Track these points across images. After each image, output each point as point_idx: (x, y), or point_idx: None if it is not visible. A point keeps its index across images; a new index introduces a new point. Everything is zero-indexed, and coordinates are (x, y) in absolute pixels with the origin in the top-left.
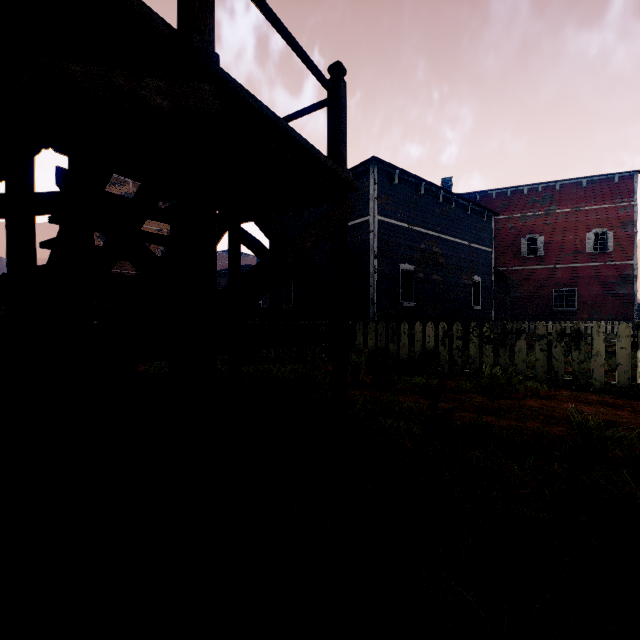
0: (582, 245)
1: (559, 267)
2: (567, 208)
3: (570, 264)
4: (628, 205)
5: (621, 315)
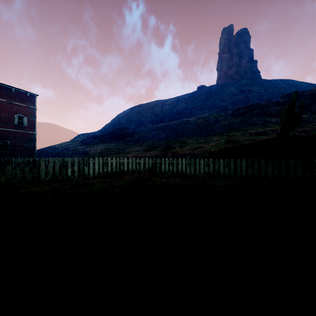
0: (13, 120)
1: (0, 129)
2: (4, 99)
3: (6, 128)
4: (33, 108)
5: (30, 155)
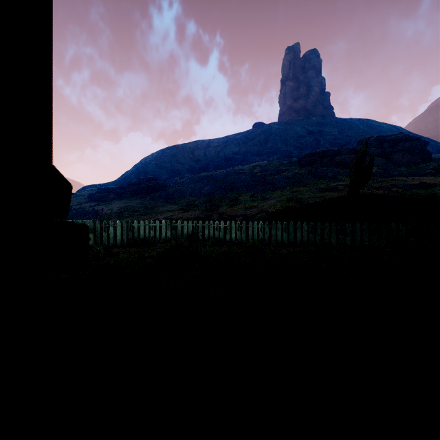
0: None
1: None
2: None
3: None
4: None
5: None
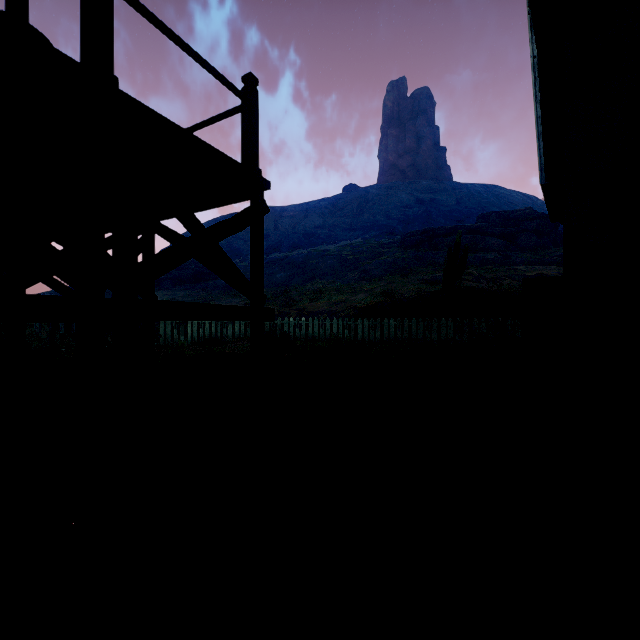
0: None
1: None
2: None
3: None
4: None
5: None
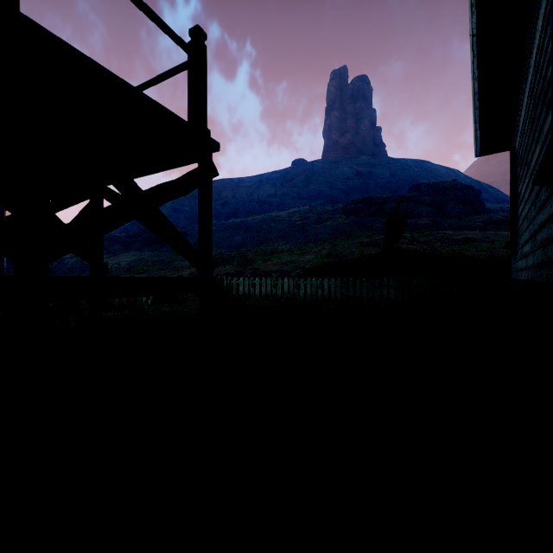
0: None
1: None
2: None
3: None
4: None
5: None
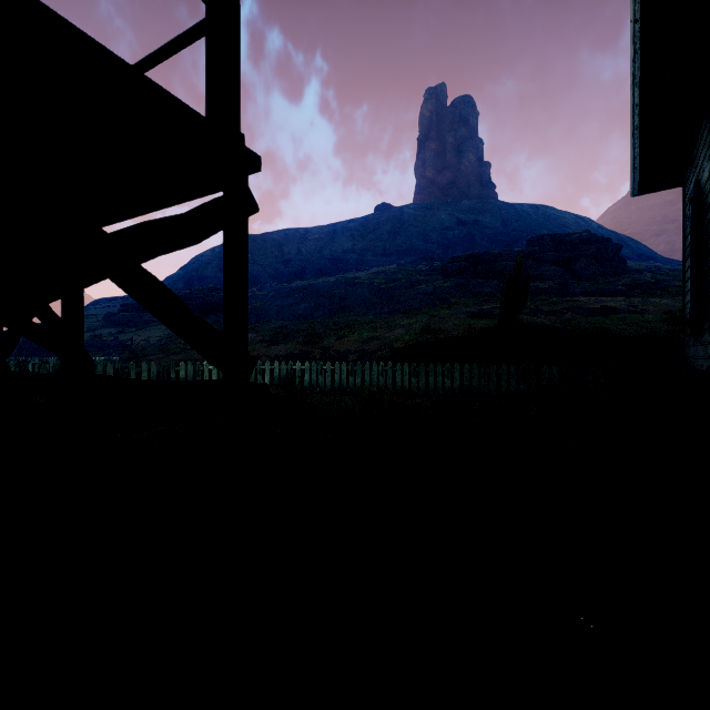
0: None
1: None
2: None
3: None
4: None
5: None
